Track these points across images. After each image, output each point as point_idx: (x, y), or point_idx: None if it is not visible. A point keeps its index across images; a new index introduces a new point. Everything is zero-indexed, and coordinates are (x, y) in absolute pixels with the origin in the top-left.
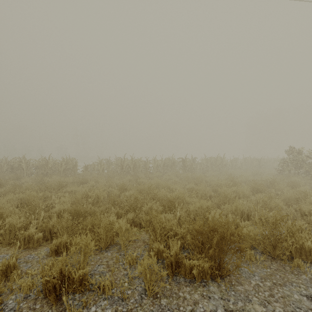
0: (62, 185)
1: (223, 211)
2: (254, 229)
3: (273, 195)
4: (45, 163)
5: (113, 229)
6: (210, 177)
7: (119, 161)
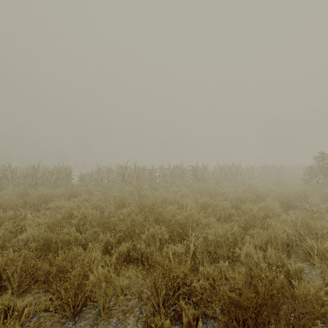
0: (47, 200)
1: (255, 241)
2: (318, 281)
3: (315, 214)
4: (33, 171)
5: (87, 285)
6: (227, 188)
7: (120, 170)
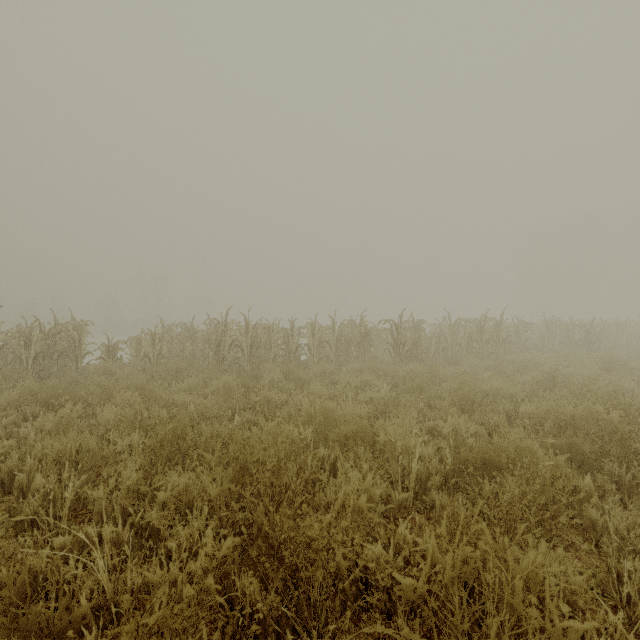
0: None
1: None
2: None
3: None
4: None
5: None
6: (500, 381)
7: (212, 330)
